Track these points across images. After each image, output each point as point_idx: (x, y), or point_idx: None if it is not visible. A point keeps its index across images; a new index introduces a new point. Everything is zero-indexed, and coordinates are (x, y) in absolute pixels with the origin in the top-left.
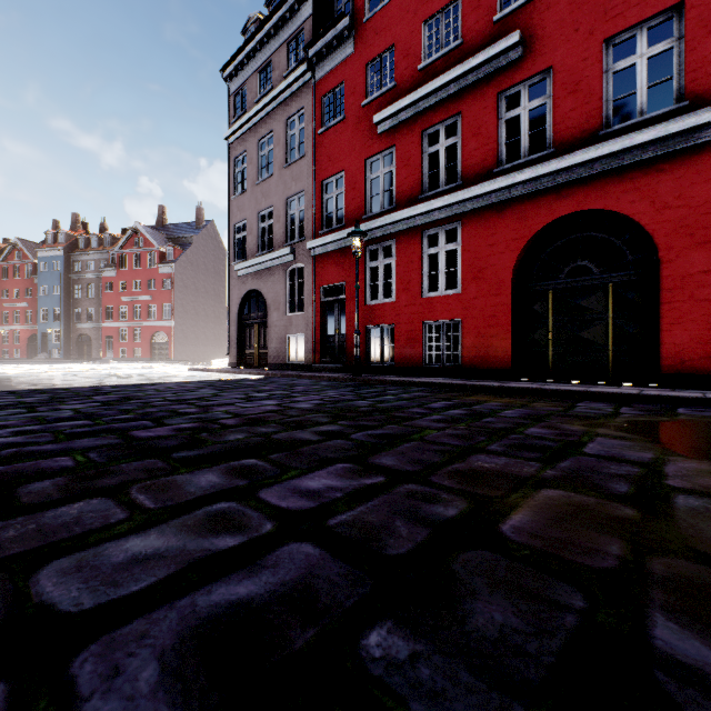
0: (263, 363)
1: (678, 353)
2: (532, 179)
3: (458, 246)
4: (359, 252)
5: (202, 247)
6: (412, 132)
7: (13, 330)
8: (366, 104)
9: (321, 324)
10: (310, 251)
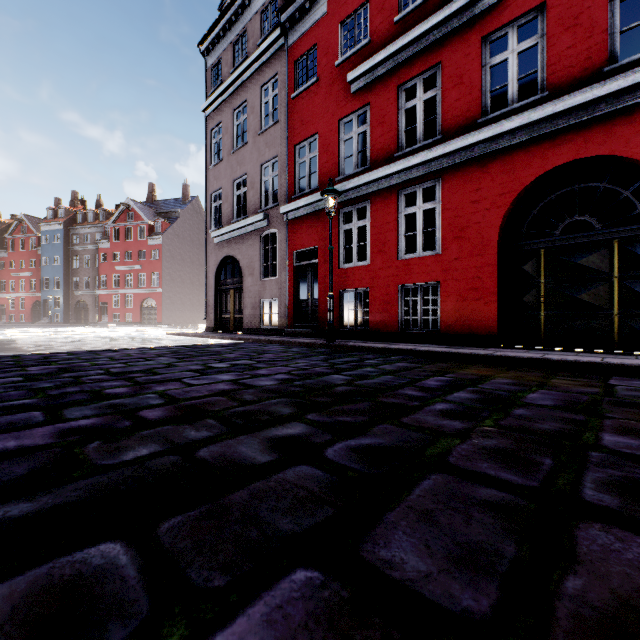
0: (239, 328)
1: None
2: (523, 126)
3: (437, 204)
4: (332, 212)
5: (188, 220)
6: (388, 88)
7: (19, 297)
8: (339, 64)
9: (294, 289)
10: (283, 216)
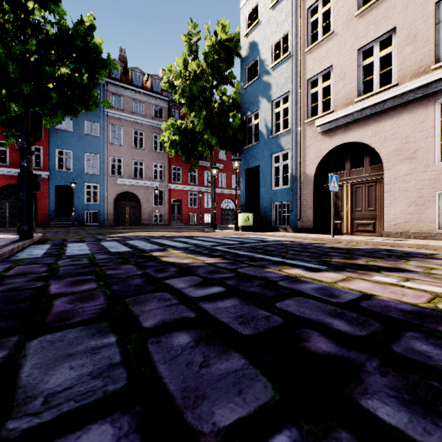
0: None
1: (42, 220)
2: (2, 171)
3: None
4: None
5: None
6: None
7: None
8: None
9: None
10: None
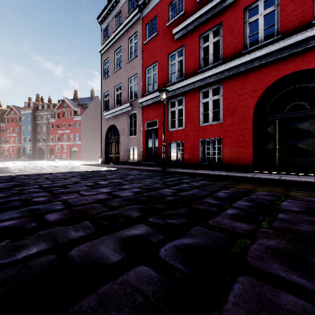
0: (117, 161)
1: None
2: (267, 54)
3: (220, 96)
4: (165, 101)
5: (93, 108)
6: (194, 37)
7: (11, 146)
8: (168, 25)
9: (145, 142)
10: (140, 104)
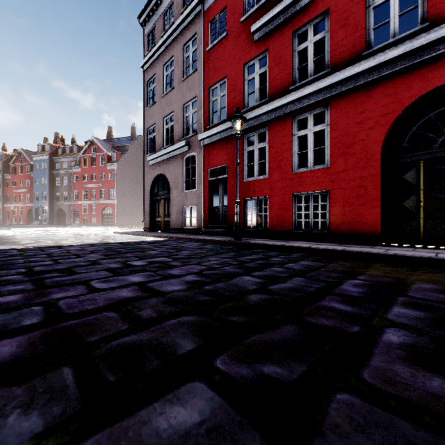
0: (167, 228)
1: None
2: (405, 54)
3: (325, 126)
4: (239, 134)
5: (135, 152)
6: (283, 35)
7: (19, 206)
8: (244, 20)
9: (209, 198)
10: (200, 142)
